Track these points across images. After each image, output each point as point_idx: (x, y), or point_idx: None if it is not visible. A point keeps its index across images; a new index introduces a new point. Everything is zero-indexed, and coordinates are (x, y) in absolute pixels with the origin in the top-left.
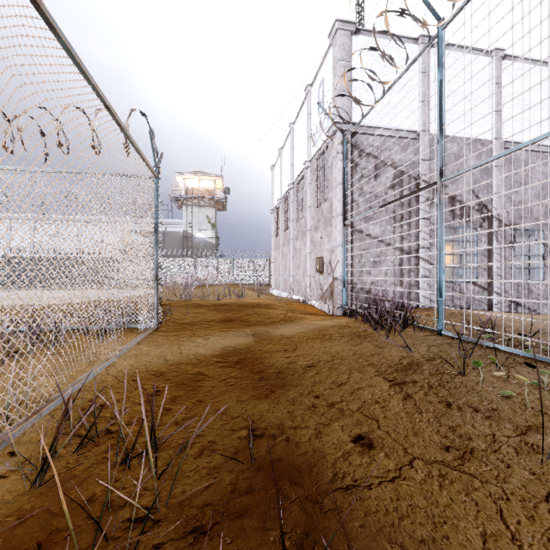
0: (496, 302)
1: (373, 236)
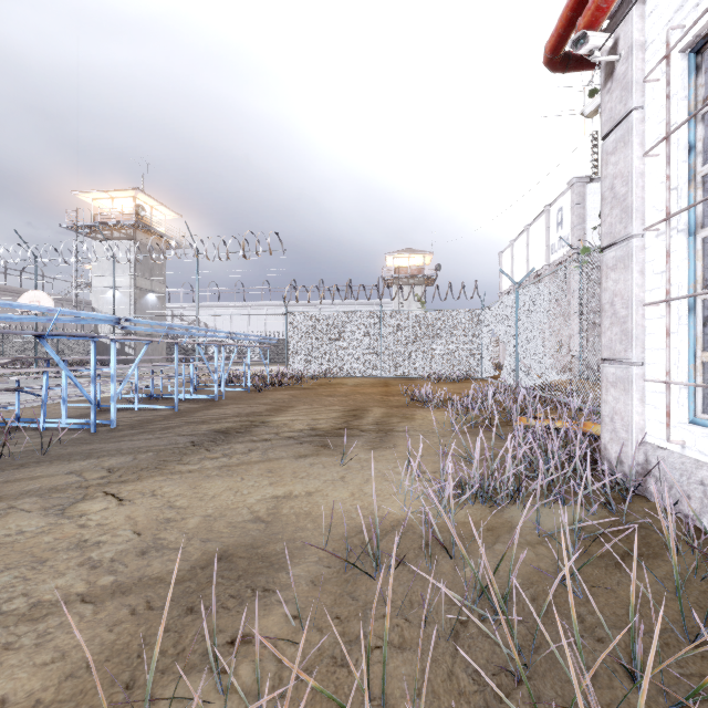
0: None
1: None
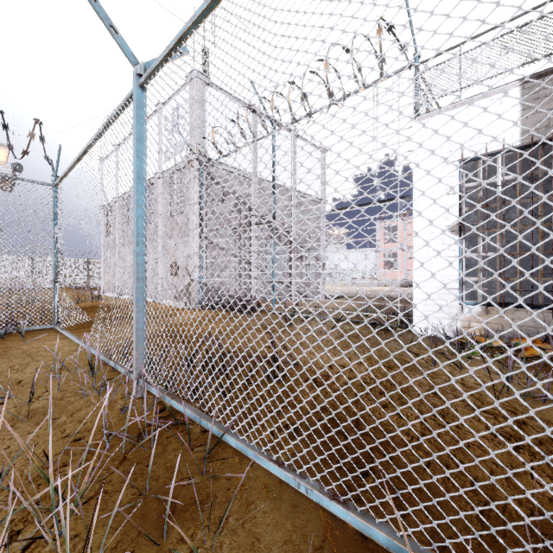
0: (294, 295)
1: (221, 247)
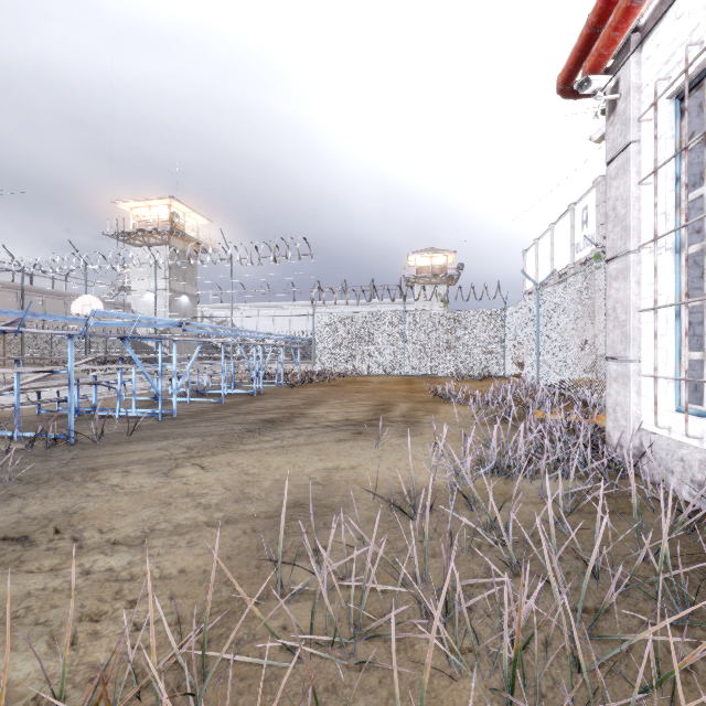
0: None
1: None
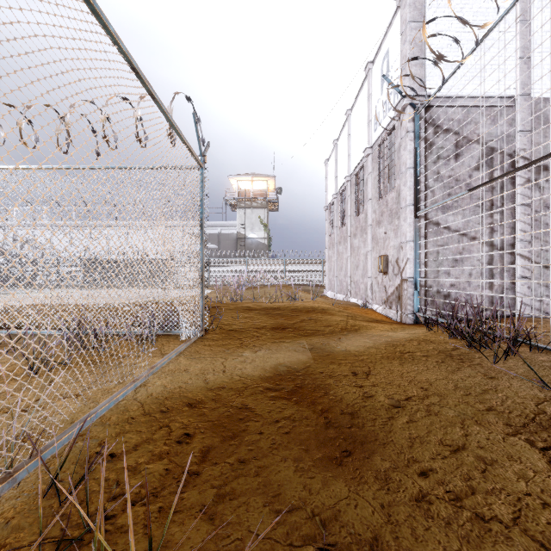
0: None
1: (453, 229)
